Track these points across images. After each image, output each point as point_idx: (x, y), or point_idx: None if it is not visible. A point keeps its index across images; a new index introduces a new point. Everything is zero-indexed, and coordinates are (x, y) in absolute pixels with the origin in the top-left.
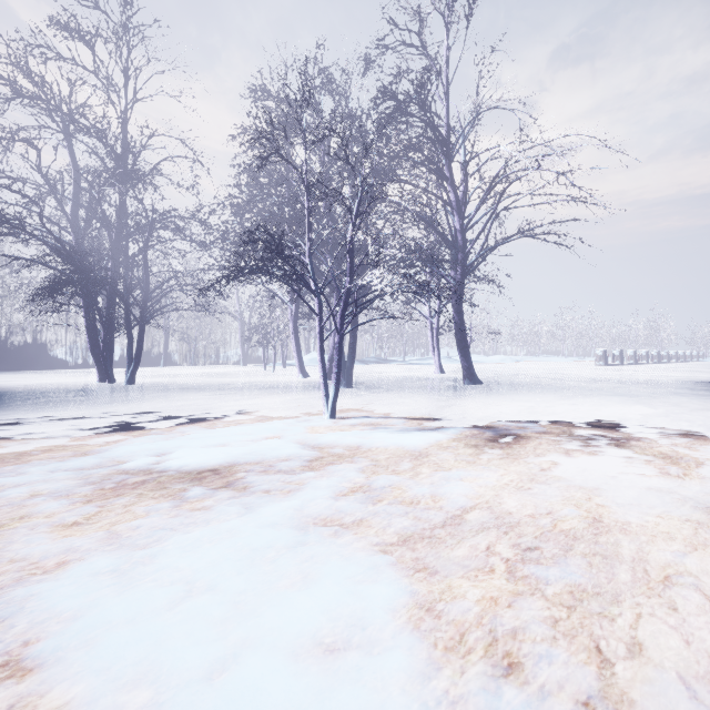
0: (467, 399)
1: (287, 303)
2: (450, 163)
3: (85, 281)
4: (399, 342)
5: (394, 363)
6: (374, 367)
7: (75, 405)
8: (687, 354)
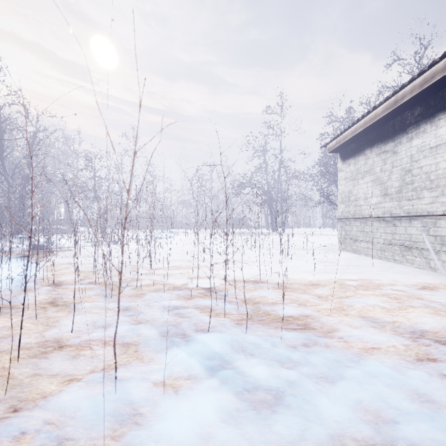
0: None
1: None
2: None
3: (270, 200)
4: None
5: None
6: None
7: (276, 235)
8: None
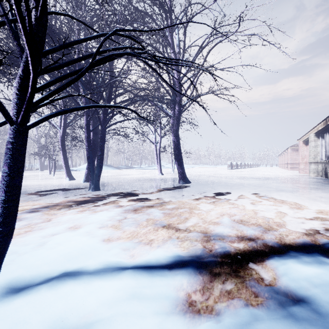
0: (193, 202)
1: (57, 127)
2: (172, 33)
3: None
4: (138, 158)
5: (135, 168)
6: (124, 171)
7: None
8: (255, 164)
